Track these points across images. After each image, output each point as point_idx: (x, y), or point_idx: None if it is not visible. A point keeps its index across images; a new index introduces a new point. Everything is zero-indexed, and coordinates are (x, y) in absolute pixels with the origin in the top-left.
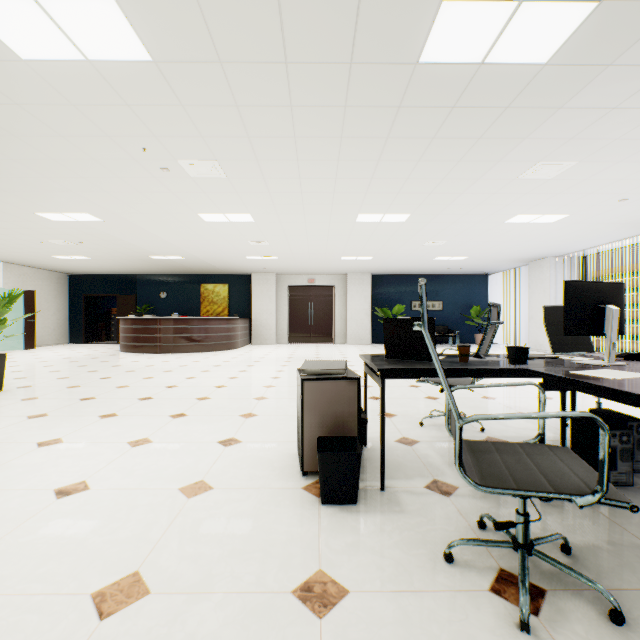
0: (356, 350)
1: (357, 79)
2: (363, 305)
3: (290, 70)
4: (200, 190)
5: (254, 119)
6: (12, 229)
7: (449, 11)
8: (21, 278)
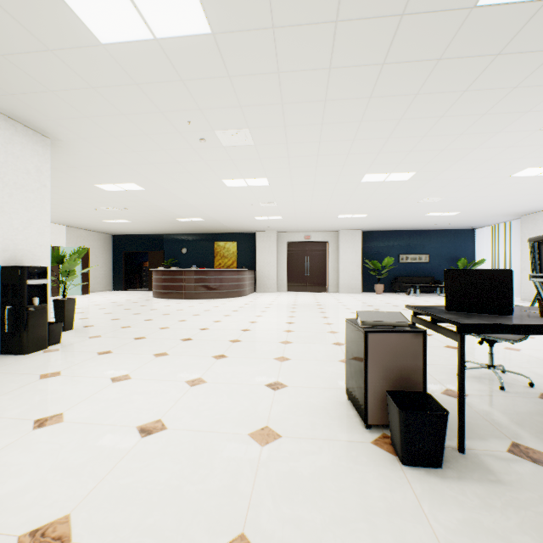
0: (351, 298)
1: (403, 32)
2: (354, 258)
3: (338, 29)
4: (228, 158)
5: (291, 85)
6: (75, 199)
7: None
8: (79, 238)
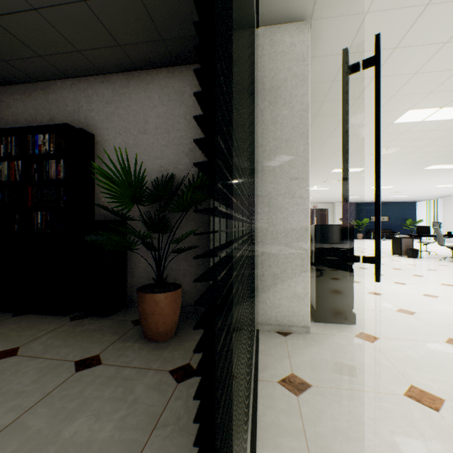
0: None
1: (405, 171)
2: None
3: (389, 171)
4: (324, 184)
5: (369, 175)
6: None
7: (433, 166)
8: None
